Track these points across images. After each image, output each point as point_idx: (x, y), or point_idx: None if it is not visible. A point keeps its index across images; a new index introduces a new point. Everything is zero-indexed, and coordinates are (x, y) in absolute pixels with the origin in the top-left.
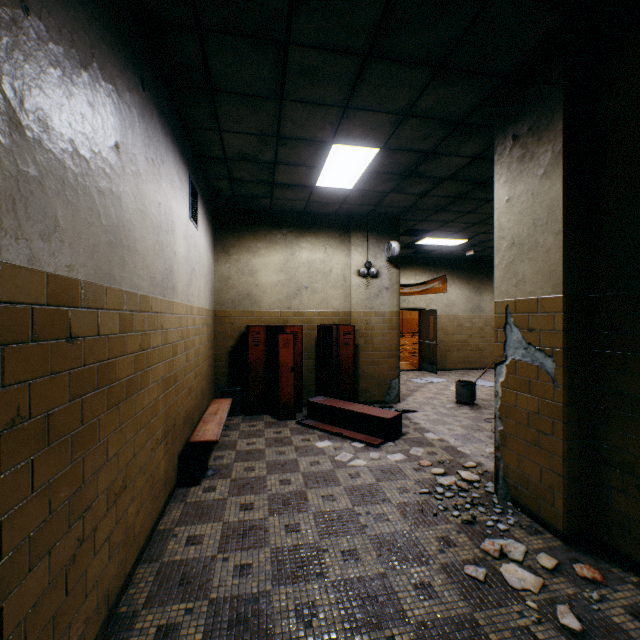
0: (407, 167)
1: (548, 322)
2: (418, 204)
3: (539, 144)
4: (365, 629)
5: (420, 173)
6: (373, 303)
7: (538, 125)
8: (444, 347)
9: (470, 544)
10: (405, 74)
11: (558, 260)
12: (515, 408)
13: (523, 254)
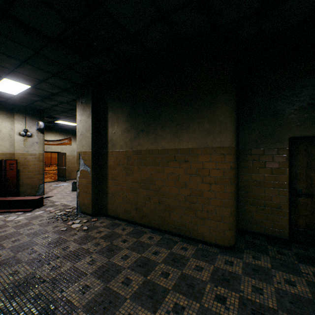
0: (46, 95)
1: (89, 158)
2: (53, 108)
3: (87, 107)
4: (23, 251)
5: (52, 98)
6: (29, 149)
7: (87, 102)
8: (70, 169)
9: (64, 225)
10: (41, 72)
11: (91, 141)
12: (82, 184)
13: (84, 138)
